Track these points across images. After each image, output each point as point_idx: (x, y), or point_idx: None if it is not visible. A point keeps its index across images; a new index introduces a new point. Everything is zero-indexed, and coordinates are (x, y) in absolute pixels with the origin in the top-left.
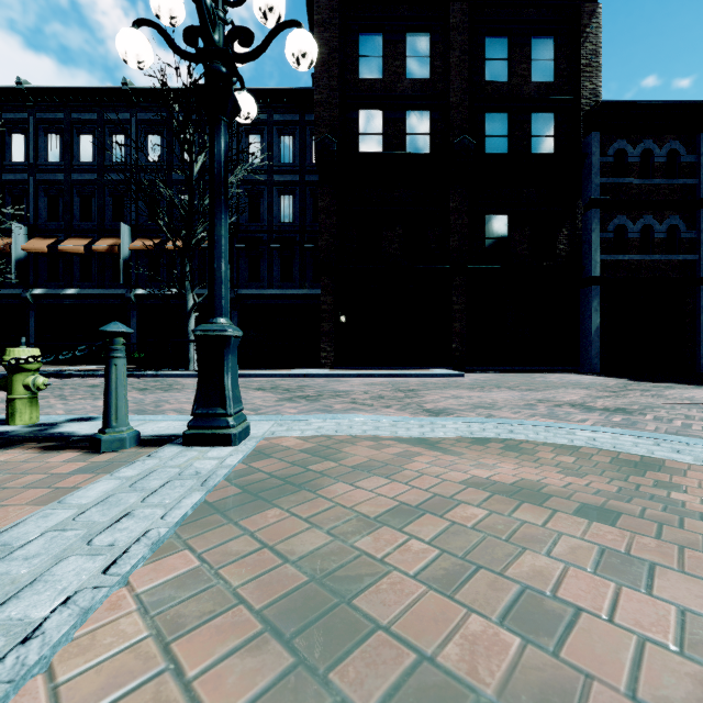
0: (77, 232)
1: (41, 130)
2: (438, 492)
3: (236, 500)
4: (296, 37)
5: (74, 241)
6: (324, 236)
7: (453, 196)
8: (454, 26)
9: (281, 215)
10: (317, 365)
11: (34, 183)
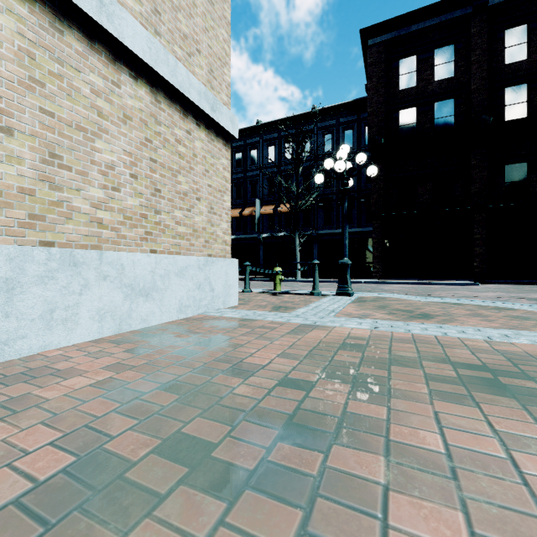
0: (234, 205)
1: None
2: (413, 304)
3: (359, 302)
4: (370, 170)
5: (234, 210)
6: (374, 196)
7: (474, 156)
8: (475, 34)
9: None
10: (370, 277)
11: None
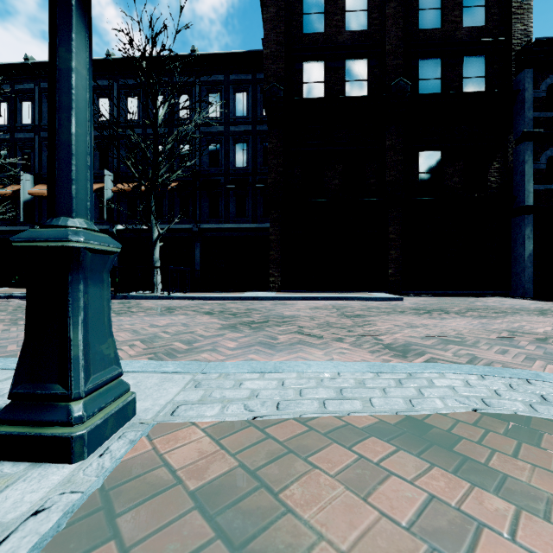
0: None
1: (44, 97)
2: None
3: None
4: None
5: None
6: (272, 174)
7: (389, 135)
8: None
9: (236, 161)
10: (266, 288)
11: (39, 141)
